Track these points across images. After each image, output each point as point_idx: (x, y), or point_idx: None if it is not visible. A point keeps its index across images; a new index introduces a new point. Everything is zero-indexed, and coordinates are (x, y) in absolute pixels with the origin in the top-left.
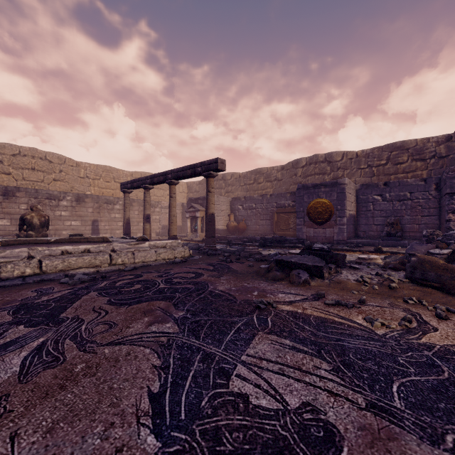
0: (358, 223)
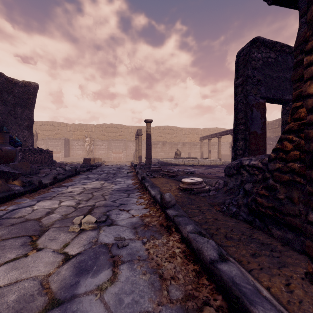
0: None
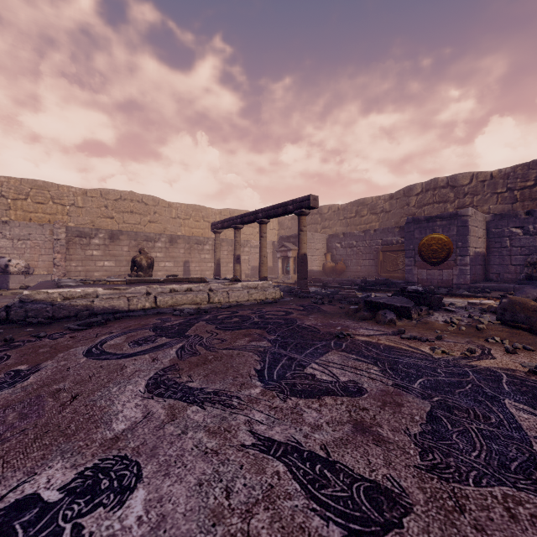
0: (489, 263)
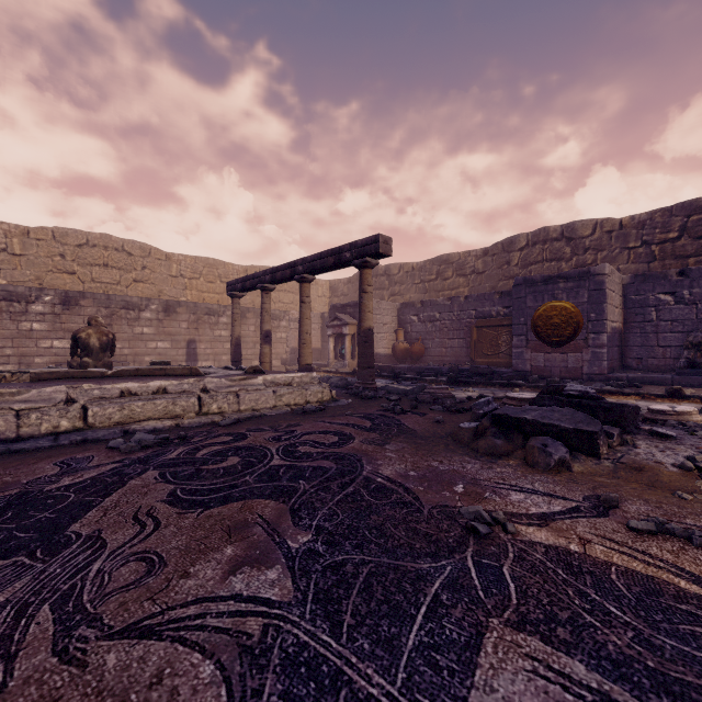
0: (627, 344)
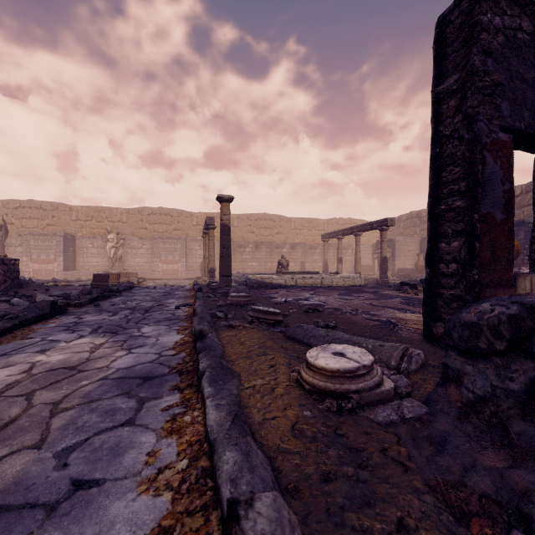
0: None
